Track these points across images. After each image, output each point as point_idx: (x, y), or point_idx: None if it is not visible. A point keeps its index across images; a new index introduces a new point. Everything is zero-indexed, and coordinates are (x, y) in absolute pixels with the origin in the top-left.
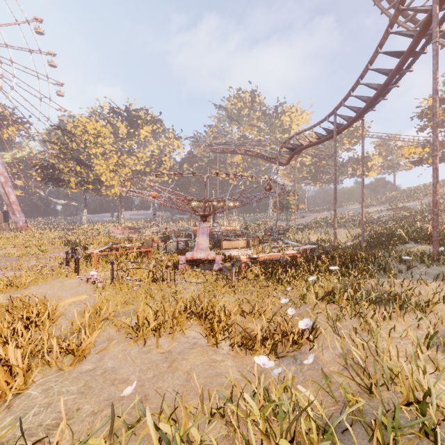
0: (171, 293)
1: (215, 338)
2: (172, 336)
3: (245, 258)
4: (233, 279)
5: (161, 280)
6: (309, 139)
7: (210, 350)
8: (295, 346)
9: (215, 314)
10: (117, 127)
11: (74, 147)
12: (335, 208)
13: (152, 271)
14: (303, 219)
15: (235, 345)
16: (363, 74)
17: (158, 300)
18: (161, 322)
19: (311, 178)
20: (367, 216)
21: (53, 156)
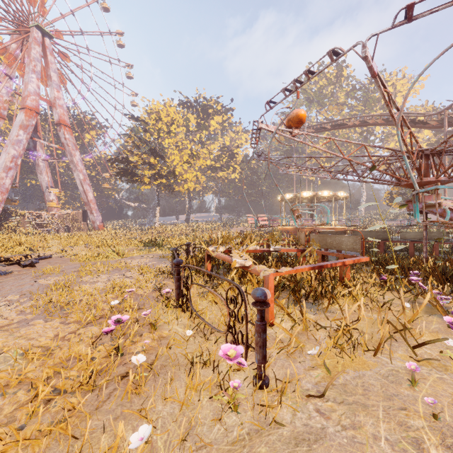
0: None
1: None
2: None
3: None
4: None
5: None
6: None
7: None
8: None
9: None
10: (188, 118)
11: (147, 138)
12: None
13: None
14: None
15: None
16: None
17: None
18: None
19: None
20: None
21: (127, 150)
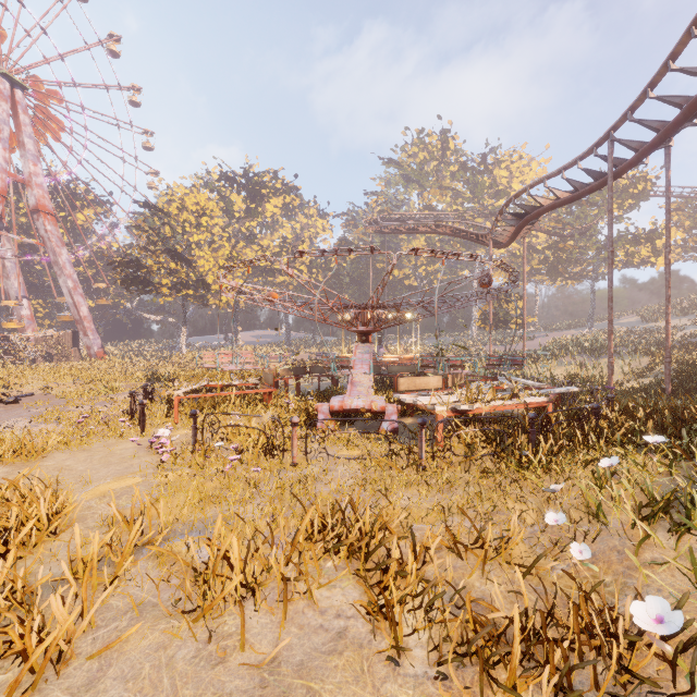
0: (298, 480)
1: (392, 630)
2: (283, 615)
3: (444, 410)
4: (422, 455)
5: (281, 451)
6: (554, 193)
7: (379, 661)
8: (625, 676)
9: (391, 548)
10: (231, 201)
11: (168, 232)
12: (611, 317)
13: (264, 433)
14: (533, 341)
15: (450, 665)
16: (679, 48)
17: (266, 499)
18: (258, 572)
19: (547, 271)
20: (657, 336)
21: (138, 247)
